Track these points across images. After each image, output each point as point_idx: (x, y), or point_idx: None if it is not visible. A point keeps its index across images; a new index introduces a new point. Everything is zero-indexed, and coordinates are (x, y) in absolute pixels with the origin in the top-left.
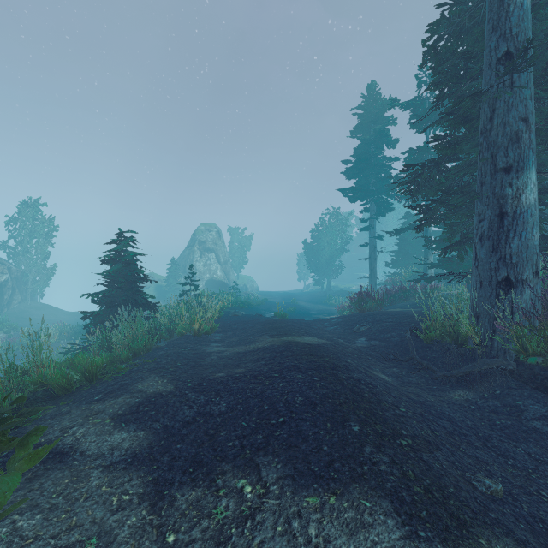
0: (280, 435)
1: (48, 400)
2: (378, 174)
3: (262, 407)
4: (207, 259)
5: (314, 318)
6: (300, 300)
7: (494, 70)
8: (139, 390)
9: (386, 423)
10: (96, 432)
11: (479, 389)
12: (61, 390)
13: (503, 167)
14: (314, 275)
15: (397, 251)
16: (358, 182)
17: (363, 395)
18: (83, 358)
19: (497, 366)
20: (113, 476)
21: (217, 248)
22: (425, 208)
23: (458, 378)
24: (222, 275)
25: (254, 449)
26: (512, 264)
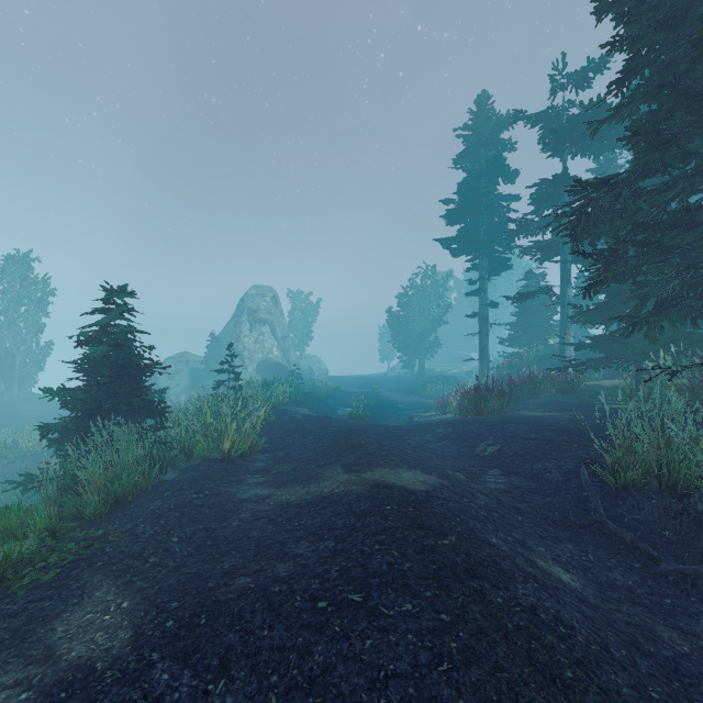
0: None
1: None
2: (492, 217)
3: None
4: (259, 334)
5: (404, 415)
6: (383, 388)
7: None
8: (49, 646)
9: None
10: None
11: None
12: None
13: None
14: (402, 354)
15: (516, 323)
16: (463, 230)
17: (563, 676)
18: (16, 516)
19: None
20: None
21: (272, 319)
22: (608, 255)
23: None
24: (279, 354)
25: None
26: None
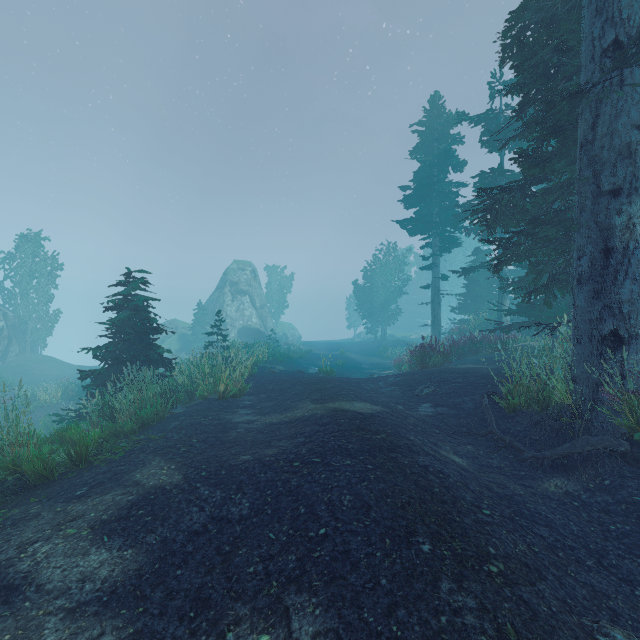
0: (320, 557)
1: (20, 492)
2: (443, 202)
3: (297, 509)
4: (240, 303)
5: (366, 373)
6: (349, 351)
7: (599, 64)
8: (135, 481)
9: (466, 536)
10: (65, 552)
11: (581, 477)
12: (38, 479)
13: (610, 189)
14: (366, 322)
15: (465, 294)
16: (418, 212)
17: (432, 490)
18: (76, 431)
19: (604, 447)
20: (77, 627)
21: (251, 290)
22: (505, 242)
23: (553, 460)
24: (257, 322)
25: (283, 580)
26: (623, 314)
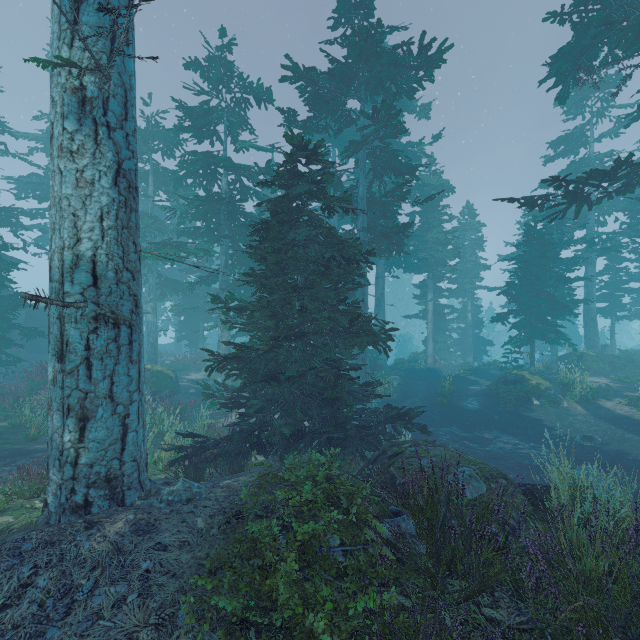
0: None
1: None
2: None
3: None
4: None
5: None
6: None
7: None
8: None
9: None
10: None
11: None
12: None
13: None
14: None
15: None
16: None
17: None
18: None
19: None
20: None
21: None
22: None
23: None
24: None
25: None
26: None
